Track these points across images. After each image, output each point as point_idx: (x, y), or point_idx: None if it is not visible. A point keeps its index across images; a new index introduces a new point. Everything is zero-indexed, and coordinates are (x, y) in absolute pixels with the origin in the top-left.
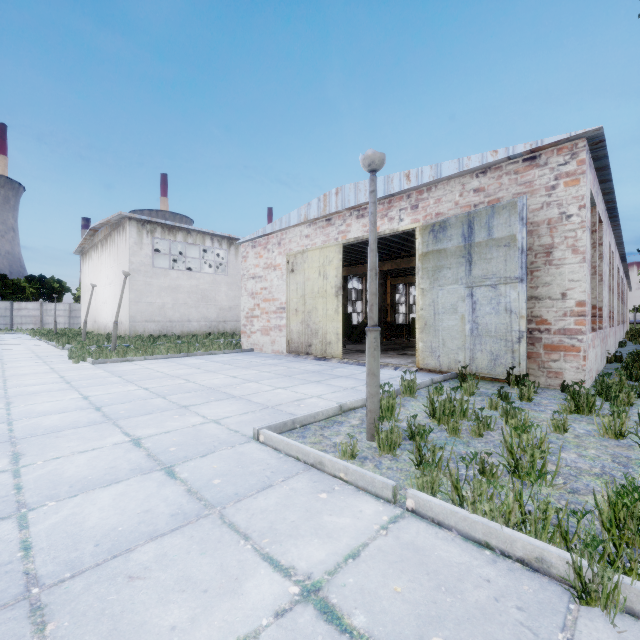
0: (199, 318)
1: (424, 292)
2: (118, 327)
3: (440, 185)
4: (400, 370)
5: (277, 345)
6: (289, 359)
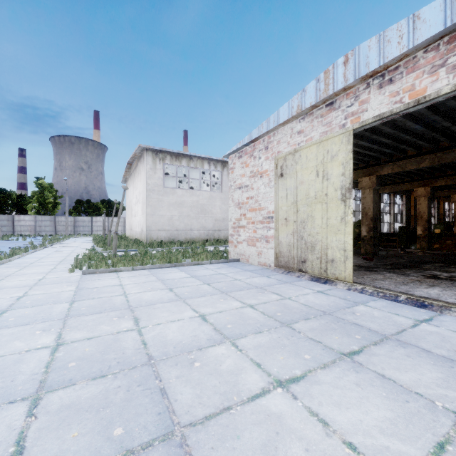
0: (199, 227)
1: None
2: (141, 234)
3: None
4: None
5: (264, 257)
6: (278, 277)
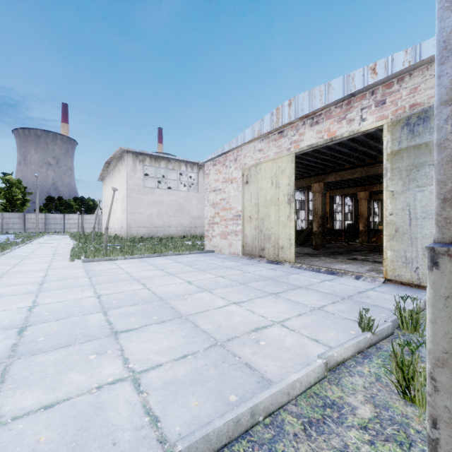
0: (176, 224)
1: (394, 195)
2: (121, 231)
3: (417, 71)
4: (363, 280)
5: (233, 248)
6: (244, 261)
